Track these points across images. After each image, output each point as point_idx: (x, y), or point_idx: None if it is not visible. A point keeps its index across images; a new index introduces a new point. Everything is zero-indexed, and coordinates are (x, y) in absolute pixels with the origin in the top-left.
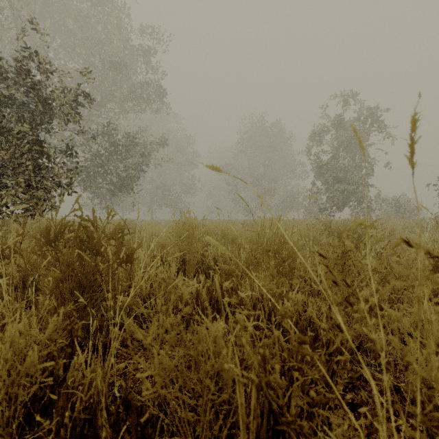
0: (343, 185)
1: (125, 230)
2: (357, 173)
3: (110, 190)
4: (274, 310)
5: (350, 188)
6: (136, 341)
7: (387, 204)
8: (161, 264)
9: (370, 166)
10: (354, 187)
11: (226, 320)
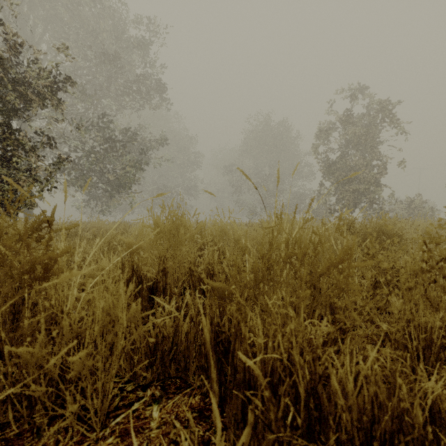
0: (355, 185)
1: (104, 231)
2: (370, 172)
3: (107, 190)
4: (318, 389)
5: (362, 188)
6: (61, 417)
7: (401, 205)
8: (133, 275)
9: (384, 164)
10: (367, 187)
11: (221, 375)
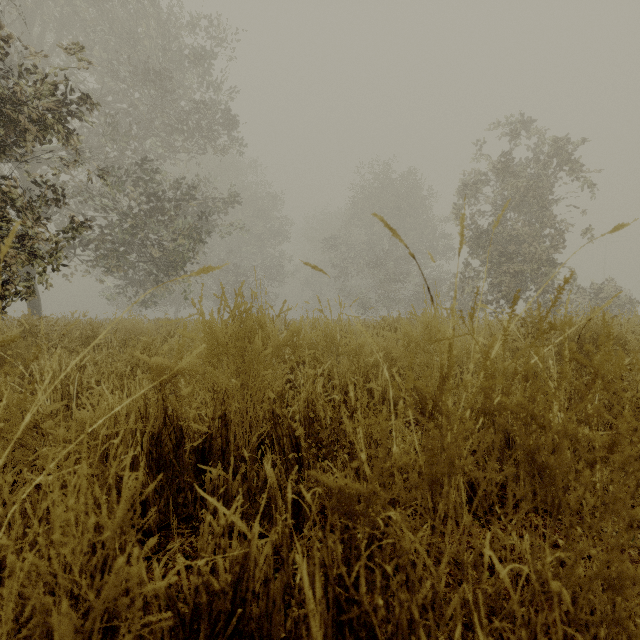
0: (518, 264)
1: (132, 336)
2: (540, 246)
3: (150, 273)
4: None
5: (528, 270)
6: None
7: (584, 294)
8: (165, 426)
9: (561, 234)
10: (536, 267)
11: None
